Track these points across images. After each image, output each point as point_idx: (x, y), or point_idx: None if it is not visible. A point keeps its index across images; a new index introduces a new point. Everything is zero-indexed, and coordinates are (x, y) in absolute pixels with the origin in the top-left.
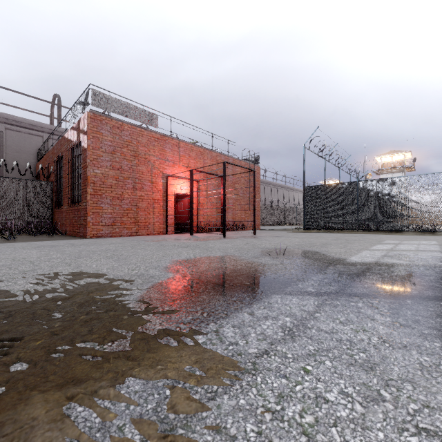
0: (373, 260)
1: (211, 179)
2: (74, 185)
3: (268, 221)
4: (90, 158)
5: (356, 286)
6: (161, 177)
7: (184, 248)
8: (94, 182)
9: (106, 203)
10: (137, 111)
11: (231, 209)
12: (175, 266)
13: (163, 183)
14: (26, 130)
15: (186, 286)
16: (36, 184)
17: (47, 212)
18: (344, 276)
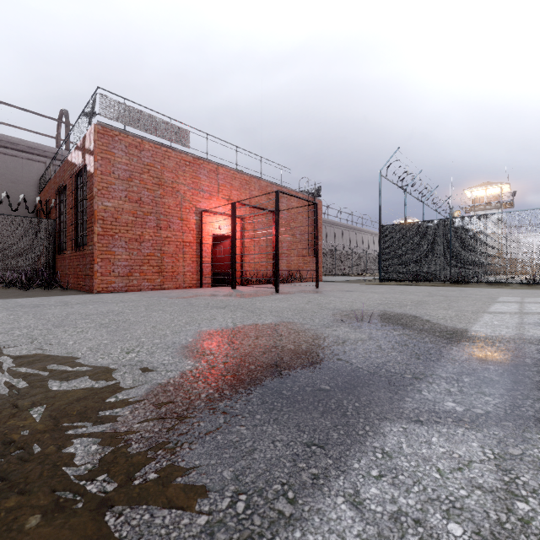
0: (513, 332)
1: (260, 216)
2: (79, 223)
3: (331, 270)
4: (97, 186)
5: (536, 397)
6: (194, 212)
7: (220, 309)
8: (104, 219)
9: (120, 246)
10: (161, 125)
11: (285, 255)
12: (199, 345)
13: (196, 220)
14: (24, 155)
15: (211, 396)
16: (32, 222)
17: (47, 258)
18: (492, 368)
